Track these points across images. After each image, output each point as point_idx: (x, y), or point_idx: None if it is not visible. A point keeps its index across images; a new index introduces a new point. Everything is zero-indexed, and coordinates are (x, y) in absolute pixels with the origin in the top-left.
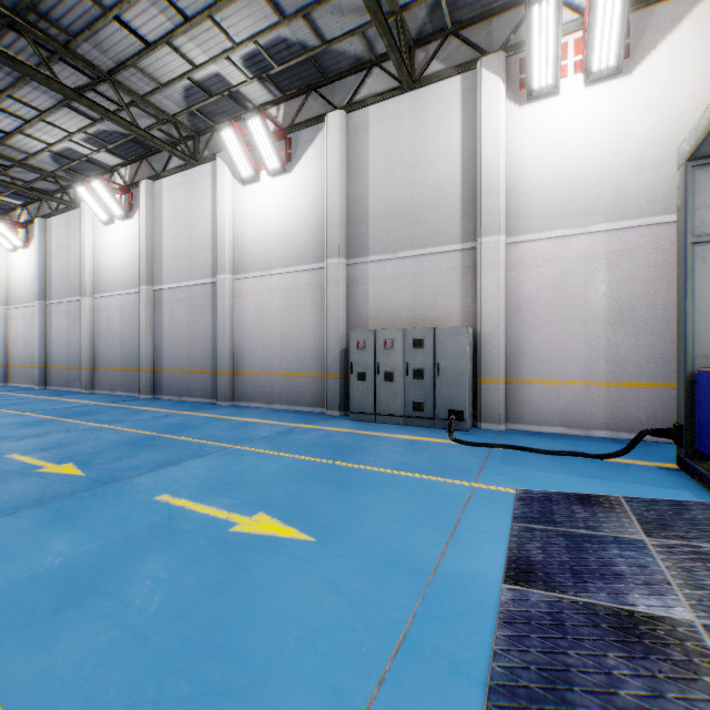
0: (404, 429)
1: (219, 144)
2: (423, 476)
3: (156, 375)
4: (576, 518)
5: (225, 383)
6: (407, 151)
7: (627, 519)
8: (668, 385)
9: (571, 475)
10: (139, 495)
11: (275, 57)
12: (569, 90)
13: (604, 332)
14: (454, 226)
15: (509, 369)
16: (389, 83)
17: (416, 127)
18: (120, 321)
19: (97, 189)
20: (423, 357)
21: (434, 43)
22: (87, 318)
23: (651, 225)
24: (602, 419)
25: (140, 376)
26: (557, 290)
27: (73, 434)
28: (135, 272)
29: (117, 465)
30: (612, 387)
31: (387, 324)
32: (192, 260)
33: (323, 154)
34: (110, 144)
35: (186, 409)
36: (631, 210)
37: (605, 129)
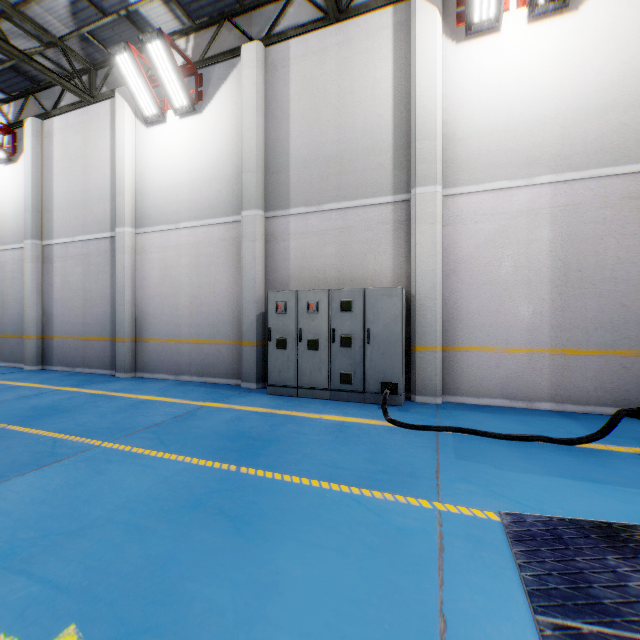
0: (330, 406)
1: (119, 80)
2: (363, 491)
3: (46, 343)
4: (633, 594)
5: (125, 351)
6: (333, 91)
7: None
8: (617, 352)
9: (553, 476)
10: None
11: None
12: (511, 27)
13: (548, 294)
14: (385, 176)
15: (446, 336)
16: (313, 15)
17: (343, 64)
18: (3, 280)
19: None
20: (351, 322)
21: None
22: None
23: (599, 177)
24: (547, 390)
25: (25, 344)
26: (498, 247)
27: None
28: (21, 224)
29: None
30: (558, 355)
31: (311, 285)
32: (88, 211)
33: (238, 93)
34: None
35: (73, 384)
36: (578, 160)
37: (549, 71)
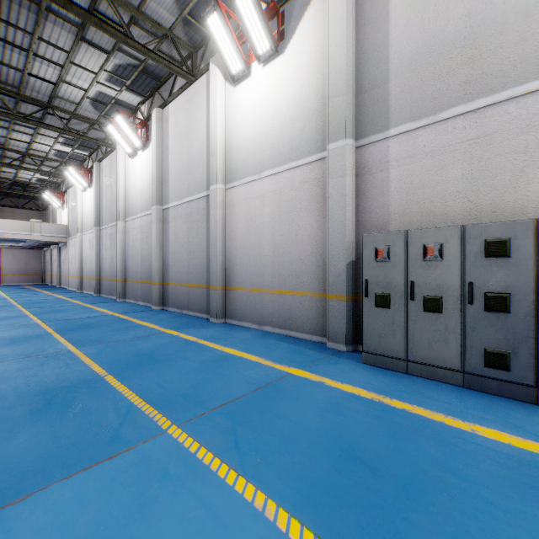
0: (474, 403)
1: (213, 53)
2: None
3: (164, 288)
4: None
5: (217, 299)
6: None
7: None
8: None
9: None
10: None
11: None
12: None
13: None
14: None
15: None
16: None
17: None
18: (141, 239)
19: (120, 123)
20: (507, 273)
21: None
22: (120, 239)
23: None
24: None
25: (152, 289)
26: None
27: (23, 363)
28: (150, 195)
29: None
30: None
31: (421, 223)
32: (191, 176)
33: (323, 14)
34: (127, 81)
35: (176, 327)
36: None
37: None
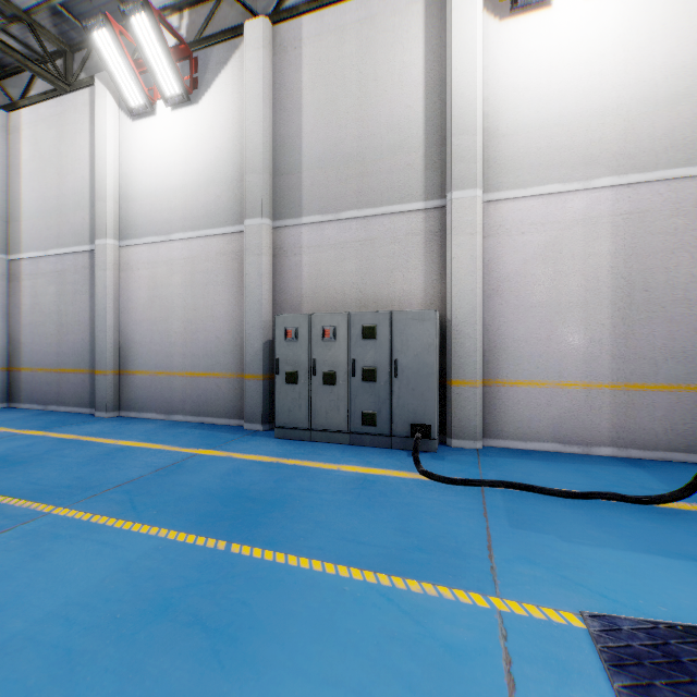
0: (350, 453)
1: (100, 64)
2: (395, 581)
3: (14, 376)
4: None
5: (107, 386)
6: (353, 77)
7: None
8: (690, 388)
9: (638, 552)
10: None
11: None
12: (564, 1)
13: (609, 318)
14: (415, 178)
15: (487, 368)
16: None
17: (365, 45)
18: None
19: None
20: (375, 352)
21: None
22: None
23: (669, 180)
24: (607, 433)
25: None
26: (549, 263)
27: None
28: None
29: None
30: (620, 391)
31: (327, 307)
32: (63, 219)
33: (241, 80)
34: None
35: (40, 426)
36: (644, 159)
37: (610, 53)
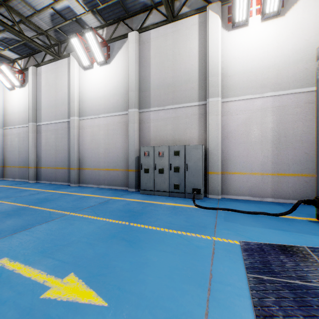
0: (169, 199)
1: (71, 48)
2: (182, 233)
3: (38, 170)
4: (287, 268)
5: (74, 174)
6: (170, 53)
7: None
8: (303, 175)
9: (266, 228)
10: None
11: None
12: (253, 23)
13: (270, 148)
14: (194, 93)
15: (223, 167)
16: (161, 18)
17: (175, 41)
18: (18, 141)
19: (4, 70)
20: (179, 161)
21: None
22: (0, 140)
23: (294, 93)
24: (270, 192)
25: (29, 171)
26: (247, 126)
27: None
28: (27, 115)
29: None
30: (275, 176)
31: (160, 143)
32: (57, 109)
33: (126, 54)
34: (11, 46)
35: (52, 189)
36: (284, 85)
37: (271, 44)
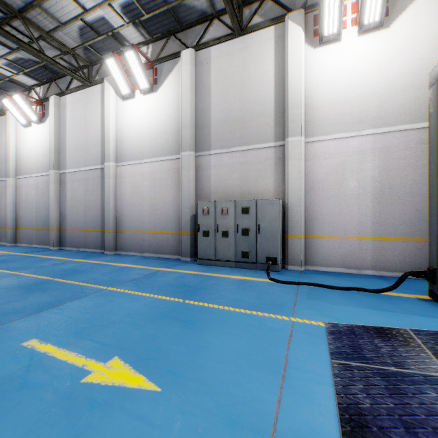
0: (235, 271)
1: (106, 72)
2: (252, 312)
3: (62, 233)
4: (382, 353)
5: (110, 238)
6: (237, 78)
7: (424, 354)
8: (414, 239)
9: (361, 307)
10: (9, 341)
11: (144, 7)
12: (347, 38)
13: (371, 203)
14: (269, 130)
15: (307, 229)
16: (225, 31)
17: (243, 61)
18: (36, 195)
19: (17, 100)
20: (248, 220)
21: (255, 4)
22: (11, 193)
23: (402, 131)
24: (370, 262)
25: (49, 234)
26: (339, 174)
27: None
28: (47, 160)
29: (4, 309)
30: (377, 241)
31: (223, 197)
32: (87, 152)
33: (179, 79)
34: (27, 69)
35: (81, 257)
36: (389, 120)
37: (371, 65)
